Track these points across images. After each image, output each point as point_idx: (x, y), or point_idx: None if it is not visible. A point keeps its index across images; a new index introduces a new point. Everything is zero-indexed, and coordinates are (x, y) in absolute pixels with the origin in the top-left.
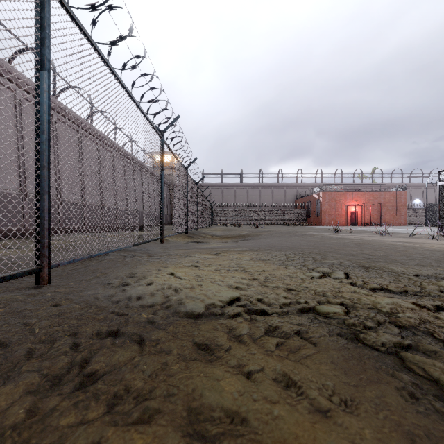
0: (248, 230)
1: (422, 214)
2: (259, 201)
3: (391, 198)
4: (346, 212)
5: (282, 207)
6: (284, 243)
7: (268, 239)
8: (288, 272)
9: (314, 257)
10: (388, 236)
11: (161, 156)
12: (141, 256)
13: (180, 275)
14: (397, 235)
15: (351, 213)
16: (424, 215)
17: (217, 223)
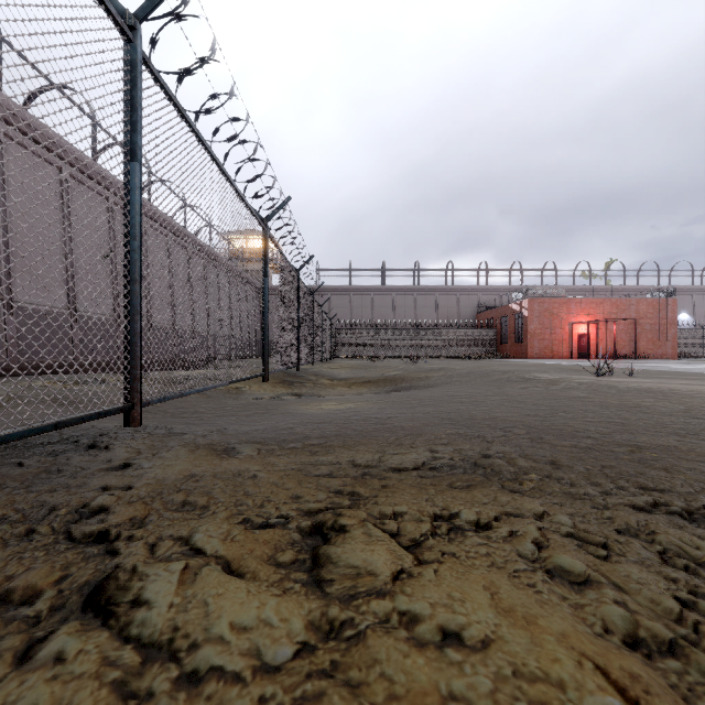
0: (401, 368)
1: (696, 338)
2: (413, 317)
3: (649, 309)
4: (570, 335)
5: (454, 326)
6: (536, 414)
7: (454, 390)
8: None
9: None
10: None
11: (130, 106)
12: None
13: None
14: None
15: (578, 336)
16: (700, 340)
17: (342, 355)
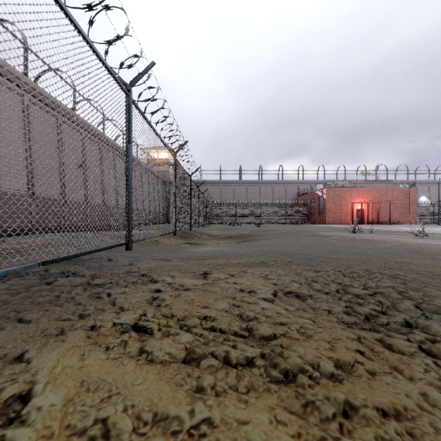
0: (249, 229)
1: (429, 211)
2: (258, 199)
3: (399, 194)
4: (351, 210)
5: (283, 204)
6: (302, 249)
7: (274, 241)
8: (440, 397)
9: (395, 288)
10: (427, 238)
11: (128, 122)
12: (77, 277)
13: (21, 437)
14: (433, 236)
15: (356, 211)
16: (432, 213)
17: (215, 222)
